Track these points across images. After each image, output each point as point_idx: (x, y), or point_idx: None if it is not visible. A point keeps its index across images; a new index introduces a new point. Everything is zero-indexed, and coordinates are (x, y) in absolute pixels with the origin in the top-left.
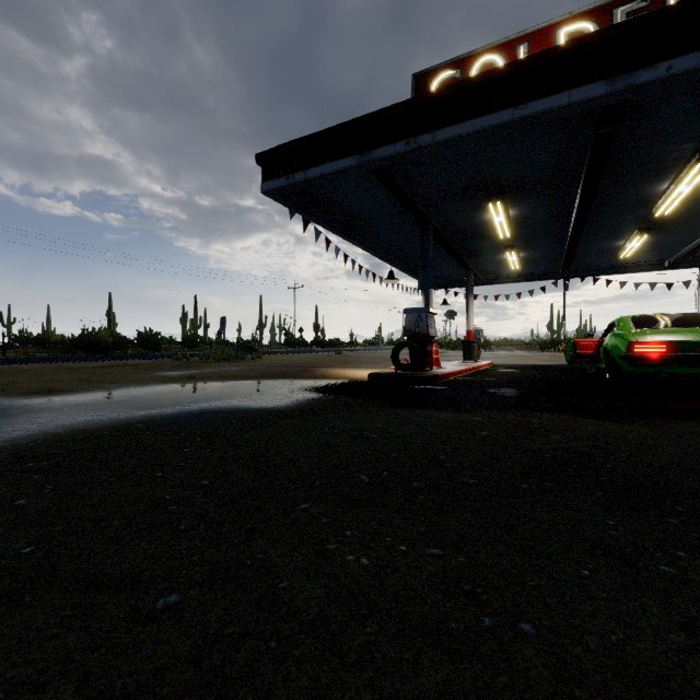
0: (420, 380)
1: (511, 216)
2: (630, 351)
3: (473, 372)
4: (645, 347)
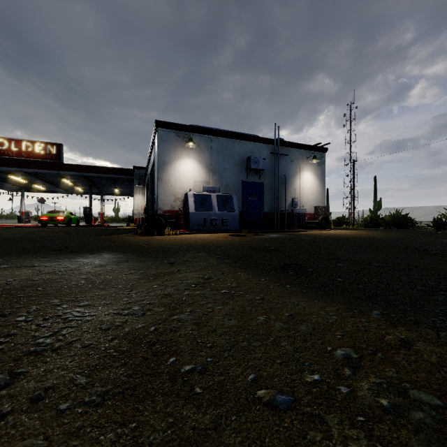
0: None
1: (23, 178)
2: (40, 218)
3: (14, 226)
4: (43, 217)
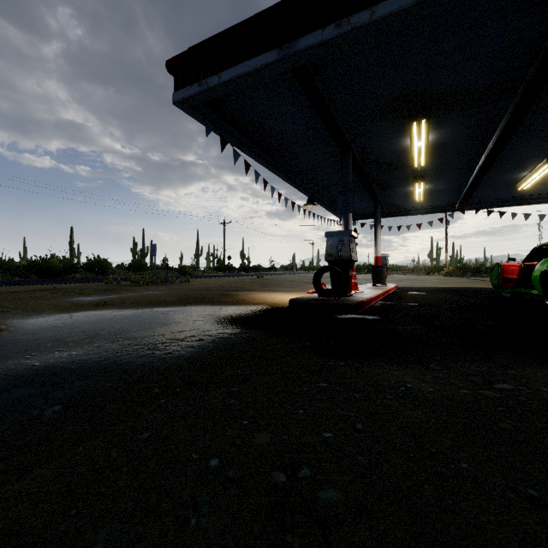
0: (346, 307)
1: (429, 141)
2: None
3: (386, 295)
4: None
